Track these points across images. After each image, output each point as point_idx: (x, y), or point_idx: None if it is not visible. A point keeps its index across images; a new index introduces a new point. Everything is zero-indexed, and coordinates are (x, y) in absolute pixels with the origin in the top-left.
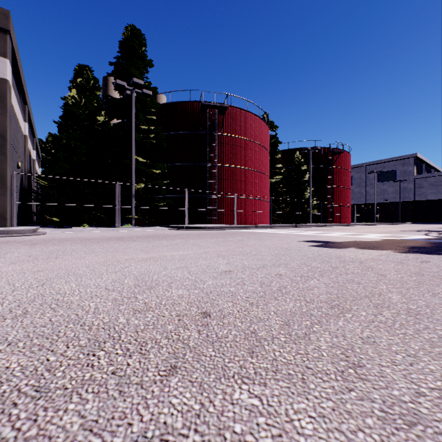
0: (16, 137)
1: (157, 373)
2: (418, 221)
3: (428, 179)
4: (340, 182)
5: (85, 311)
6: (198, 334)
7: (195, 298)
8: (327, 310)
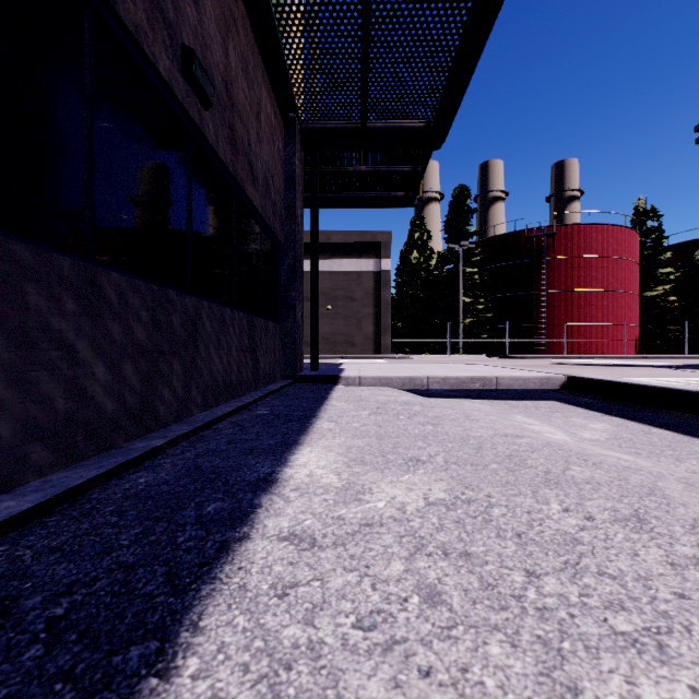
0: None
1: None
2: None
3: None
4: None
5: None
6: None
7: None
8: None
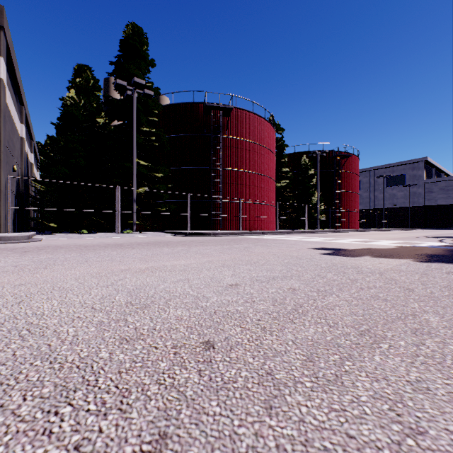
0: (12, 139)
1: (138, 448)
2: (428, 226)
3: (438, 184)
4: (349, 187)
5: (61, 340)
6: (198, 376)
7: (196, 320)
8: (357, 338)
